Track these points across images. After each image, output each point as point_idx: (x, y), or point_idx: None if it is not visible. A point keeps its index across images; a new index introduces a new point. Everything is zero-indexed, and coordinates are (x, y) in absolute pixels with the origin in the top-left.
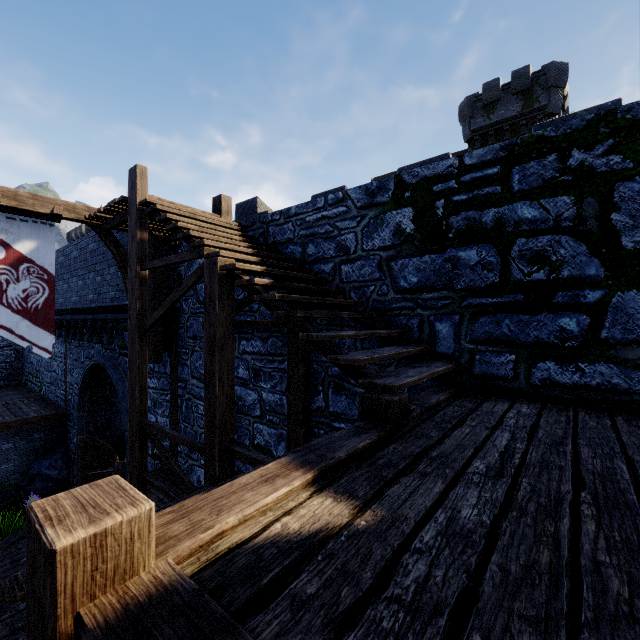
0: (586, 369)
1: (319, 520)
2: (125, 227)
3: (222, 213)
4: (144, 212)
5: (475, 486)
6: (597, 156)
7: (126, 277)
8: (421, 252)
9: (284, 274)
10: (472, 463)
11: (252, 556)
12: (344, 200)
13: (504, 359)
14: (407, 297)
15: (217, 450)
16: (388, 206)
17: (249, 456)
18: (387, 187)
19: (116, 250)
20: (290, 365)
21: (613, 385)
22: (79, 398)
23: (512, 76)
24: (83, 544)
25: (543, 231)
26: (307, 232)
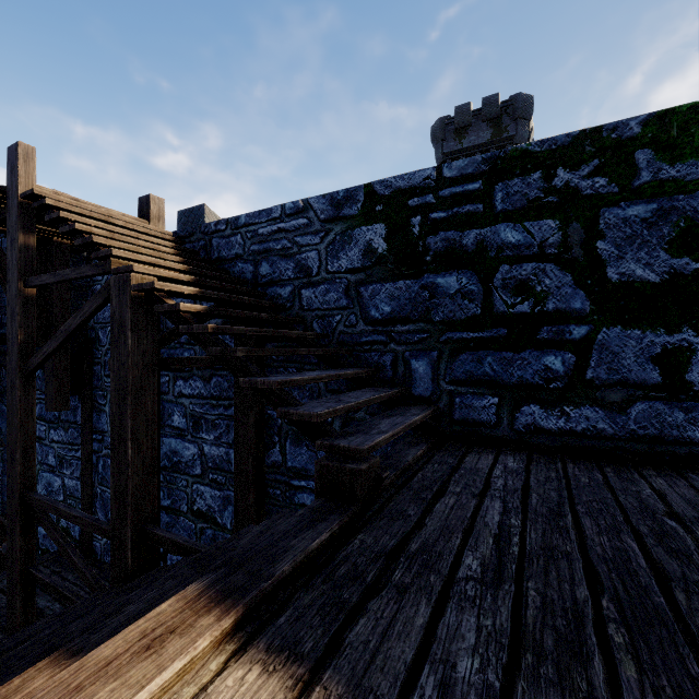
0: (572, 413)
1: None
2: None
3: (151, 218)
4: (30, 208)
5: (471, 605)
6: (583, 177)
7: None
8: (395, 277)
9: (227, 298)
10: (463, 559)
11: None
12: (305, 210)
13: (486, 402)
14: (379, 329)
15: (129, 535)
16: (357, 220)
17: (174, 541)
18: (356, 198)
19: None
20: (238, 412)
21: (599, 430)
22: None
23: (483, 102)
24: None
25: (527, 258)
26: (260, 247)
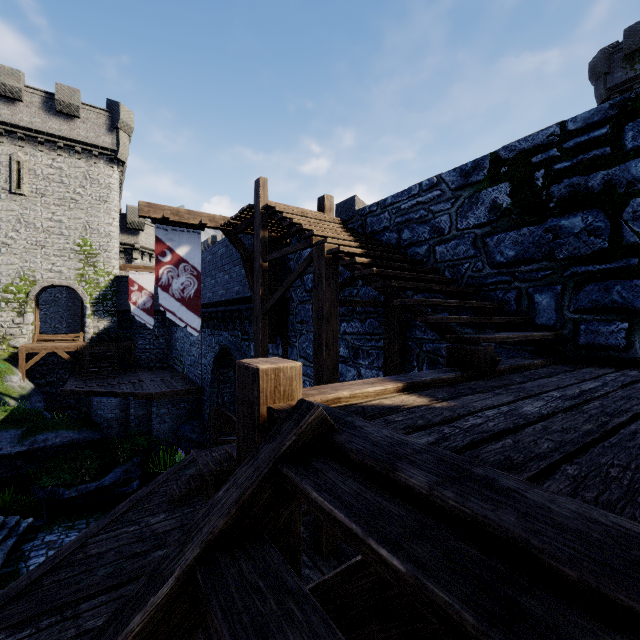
0: None
1: (406, 402)
2: (249, 231)
3: (325, 211)
4: (265, 215)
5: (544, 401)
6: None
7: (249, 272)
8: (518, 225)
9: (381, 256)
10: (548, 393)
11: (359, 408)
12: (438, 184)
13: (614, 328)
14: (503, 271)
15: None
16: (483, 184)
17: None
18: (482, 166)
19: (242, 250)
20: (386, 341)
21: None
22: (211, 376)
23: None
24: (270, 371)
25: None
26: (402, 219)
